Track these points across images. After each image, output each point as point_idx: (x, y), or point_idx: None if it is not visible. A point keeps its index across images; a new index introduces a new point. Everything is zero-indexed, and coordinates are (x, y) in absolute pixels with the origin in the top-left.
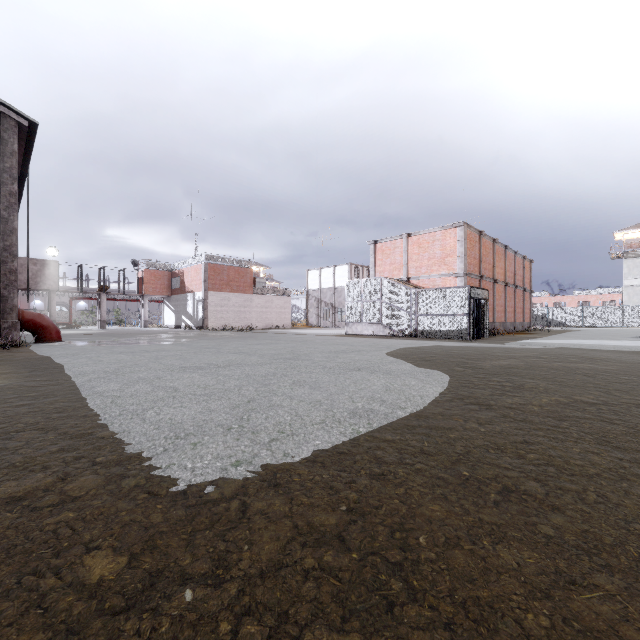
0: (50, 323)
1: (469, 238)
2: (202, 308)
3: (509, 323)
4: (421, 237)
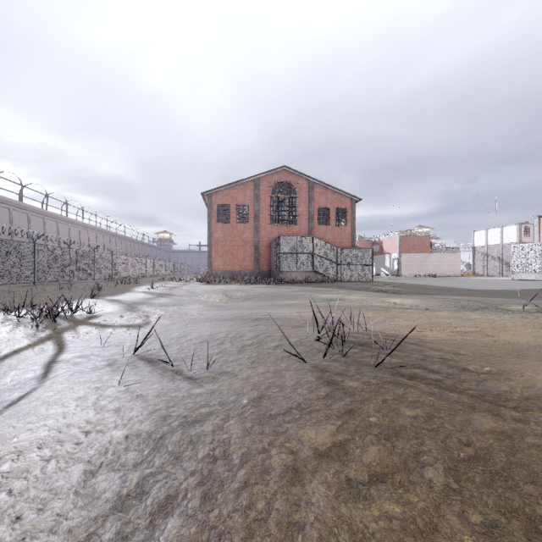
0: None
1: None
2: (397, 263)
3: None
4: None
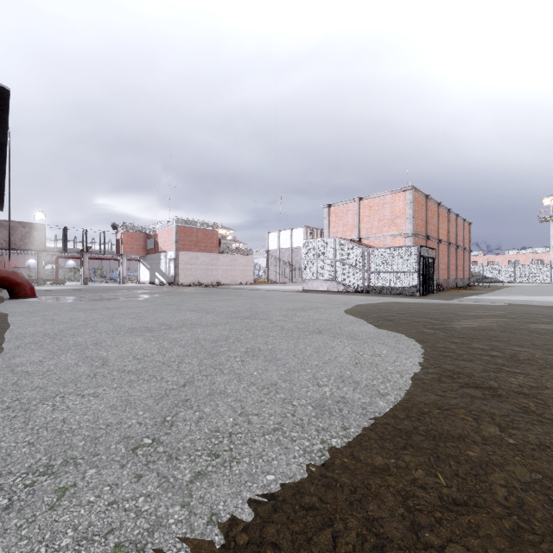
0: (24, 280)
1: (417, 201)
2: (173, 266)
3: (451, 280)
4: (372, 200)
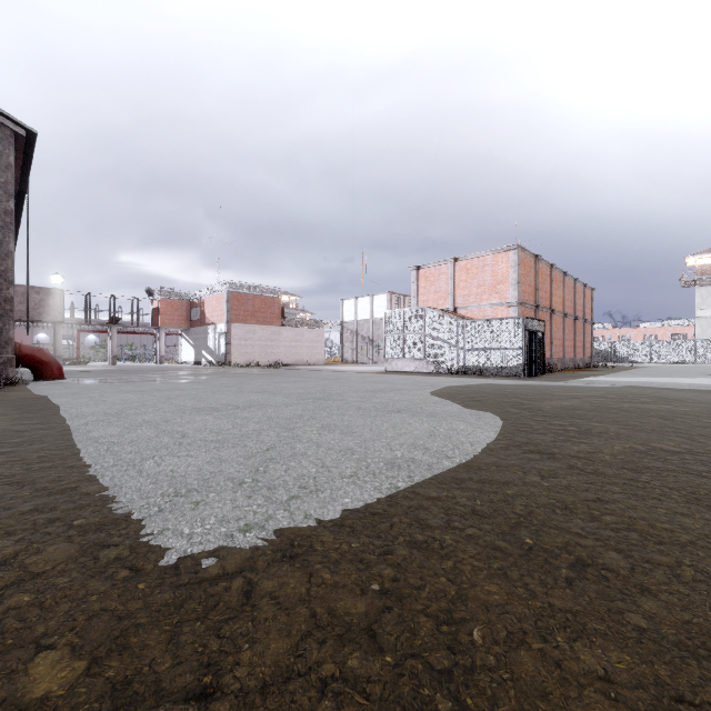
0: (51, 358)
1: (523, 263)
2: (224, 342)
3: (568, 359)
4: (469, 262)
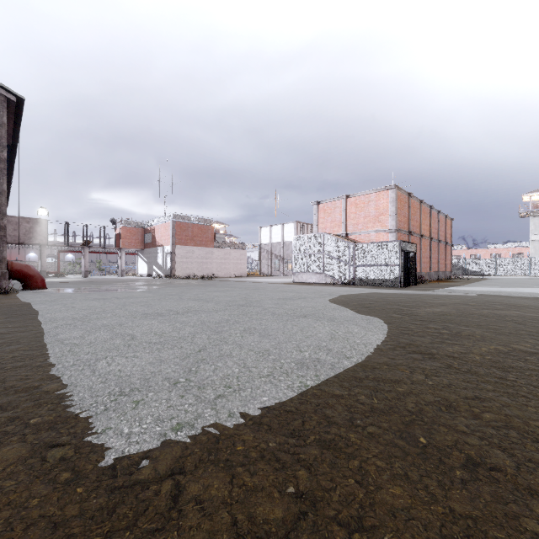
0: (36, 273)
1: (399, 199)
2: (170, 259)
3: (433, 272)
4: (358, 198)
